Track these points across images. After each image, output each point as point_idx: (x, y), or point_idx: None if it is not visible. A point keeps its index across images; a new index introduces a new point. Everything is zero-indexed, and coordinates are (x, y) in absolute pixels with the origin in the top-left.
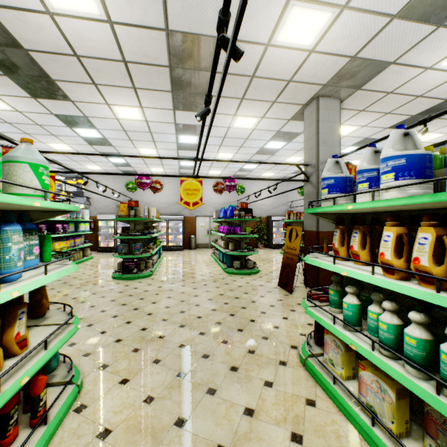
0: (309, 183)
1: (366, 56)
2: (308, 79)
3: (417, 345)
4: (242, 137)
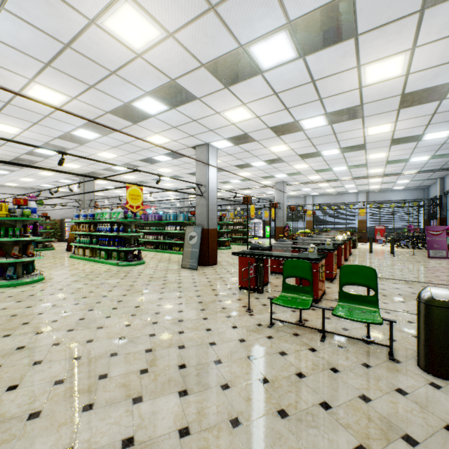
0: (81, 207)
1: (97, 172)
2: (78, 171)
3: (84, 240)
4: (43, 176)
